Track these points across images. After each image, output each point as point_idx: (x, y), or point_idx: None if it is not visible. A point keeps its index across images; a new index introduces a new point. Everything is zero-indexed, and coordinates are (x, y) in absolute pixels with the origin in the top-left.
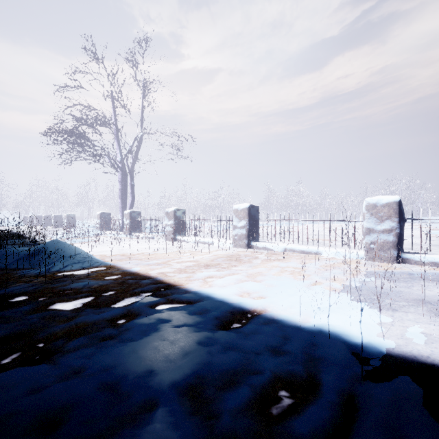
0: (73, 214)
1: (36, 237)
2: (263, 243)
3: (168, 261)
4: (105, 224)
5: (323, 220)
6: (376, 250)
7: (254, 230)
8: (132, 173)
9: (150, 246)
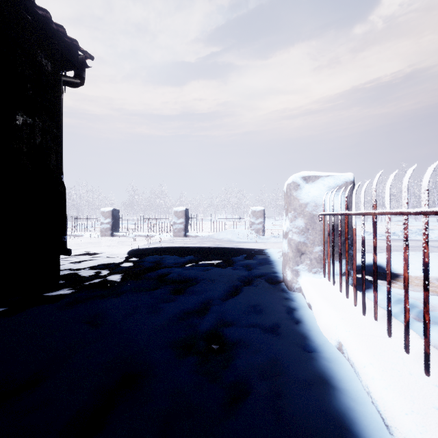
0: None
1: None
2: (122, 232)
3: None
4: None
5: (156, 218)
6: (177, 232)
7: (116, 225)
8: None
9: None
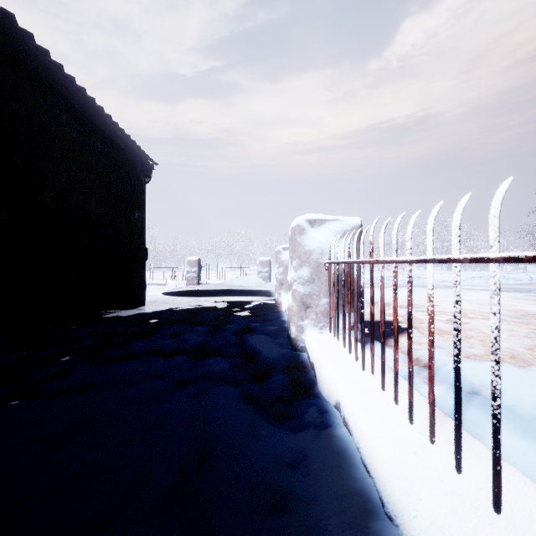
0: None
1: None
2: None
3: None
4: None
5: (169, 267)
6: (190, 280)
7: None
8: None
9: None
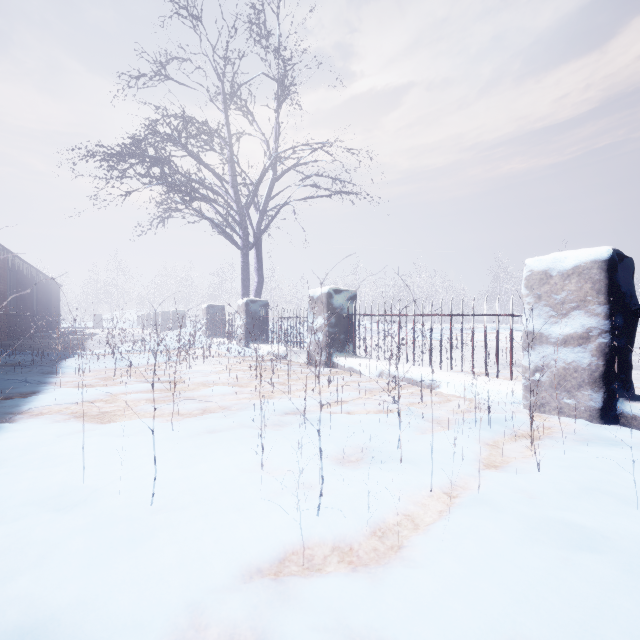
0: (182, 310)
1: (95, 348)
2: None
3: (220, 591)
4: (214, 326)
5: None
6: None
7: (629, 353)
8: (259, 234)
9: (258, 386)
